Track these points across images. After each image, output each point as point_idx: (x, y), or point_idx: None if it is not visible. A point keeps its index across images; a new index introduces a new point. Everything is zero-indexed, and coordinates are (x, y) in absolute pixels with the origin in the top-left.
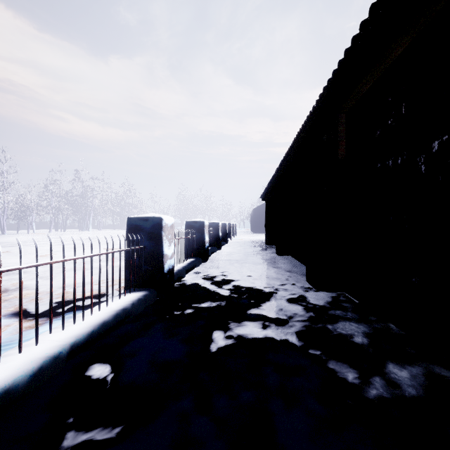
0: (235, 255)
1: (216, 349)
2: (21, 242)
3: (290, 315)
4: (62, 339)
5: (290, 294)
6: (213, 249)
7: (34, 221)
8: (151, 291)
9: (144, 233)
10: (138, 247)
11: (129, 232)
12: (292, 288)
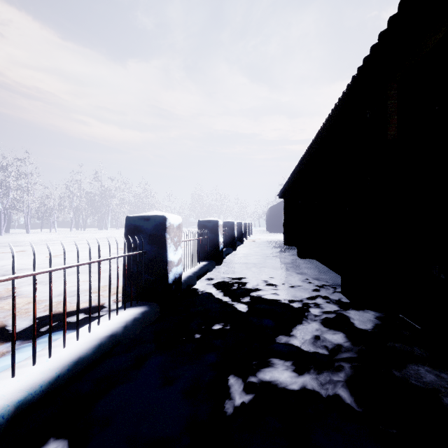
0: (252, 257)
1: (233, 414)
2: (40, 241)
3: (332, 348)
4: (7, 395)
5: (325, 313)
6: (228, 251)
7: (55, 221)
8: (152, 306)
9: (145, 235)
10: (135, 253)
11: (127, 234)
12: (326, 303)
